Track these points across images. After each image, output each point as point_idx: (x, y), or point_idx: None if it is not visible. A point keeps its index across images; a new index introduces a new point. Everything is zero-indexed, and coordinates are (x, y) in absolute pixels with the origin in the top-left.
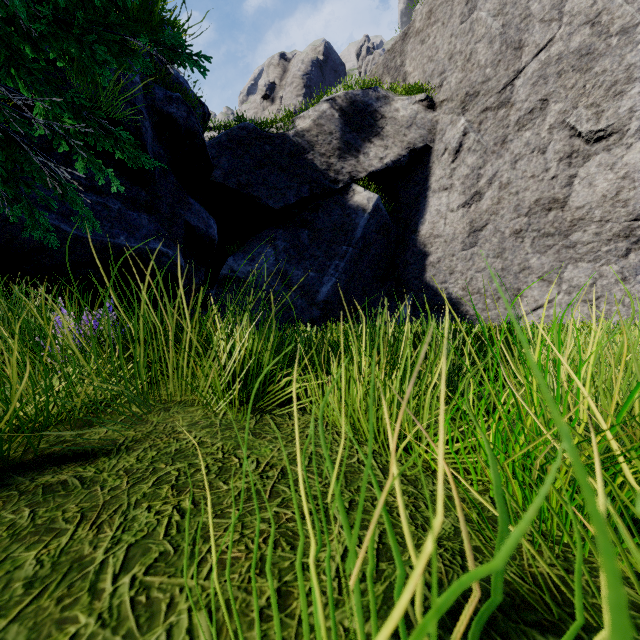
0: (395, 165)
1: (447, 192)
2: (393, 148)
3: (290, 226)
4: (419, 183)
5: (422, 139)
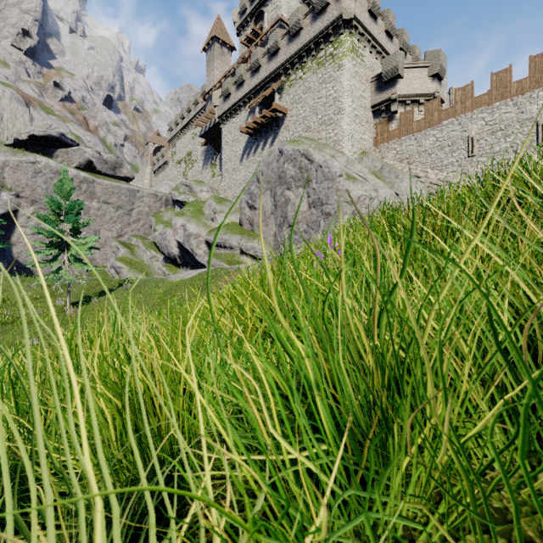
0: (2, 215)
1: (25, 228)
2: (2, 210)
3: None
4: (12, 222)
5: (14, 208)
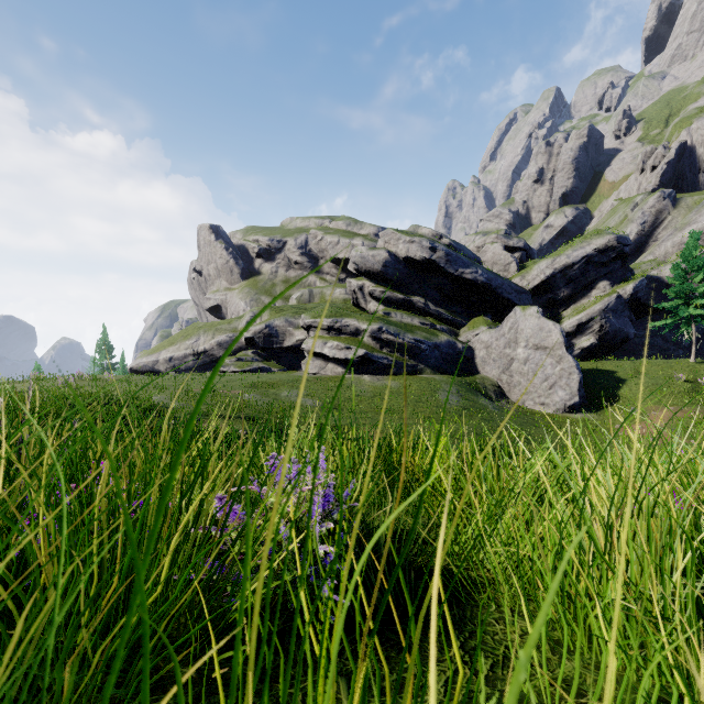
0: None
1: None
2: None
3: (662, 314)
4: None
5: None
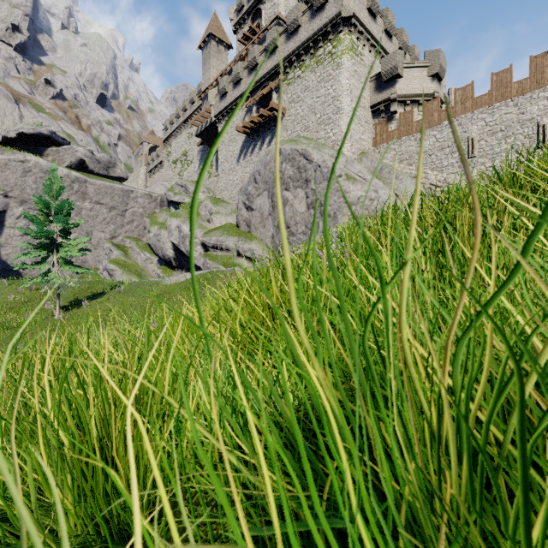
0: None
1: (14, 229)
2: None
3: None
4: None
5: (2, 208)
